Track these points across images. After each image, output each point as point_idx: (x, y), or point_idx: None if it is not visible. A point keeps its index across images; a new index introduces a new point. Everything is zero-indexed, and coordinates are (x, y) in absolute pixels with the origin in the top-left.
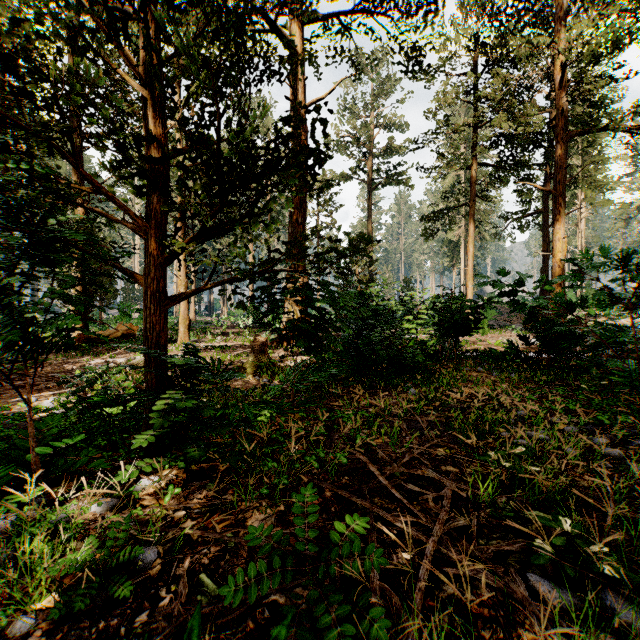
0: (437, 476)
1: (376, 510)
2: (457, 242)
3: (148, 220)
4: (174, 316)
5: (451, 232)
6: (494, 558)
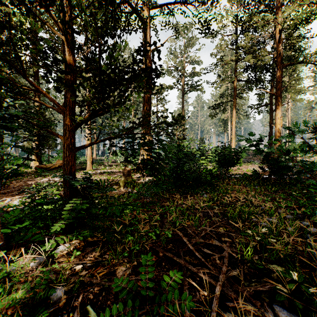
0: (220, 244)
1: (187, 265)
2: (226, 119)
3: (65, 106)
4: (85, 156)
5: (223, 114)
6: (254, 294)
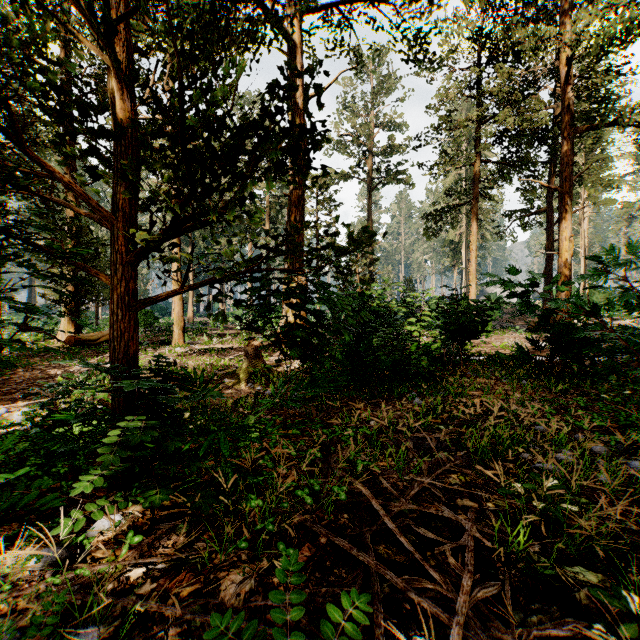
0: (454, 515)
1: (382, 571)
2: (458, 242)
3: (114, 211)
4: (172, 316)
5: (452, 232)
6: None
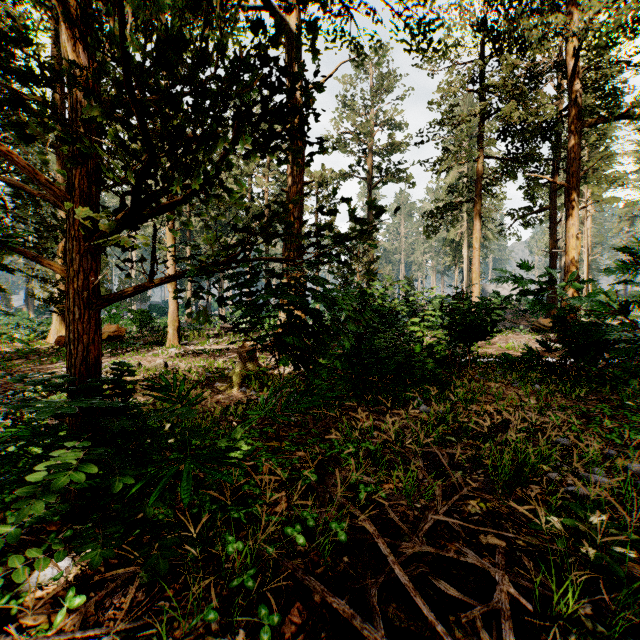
0: (479, 561)
1: None
2: (459, 241)
3: (70, 190)
4: None
5: (453, 231)
6: None
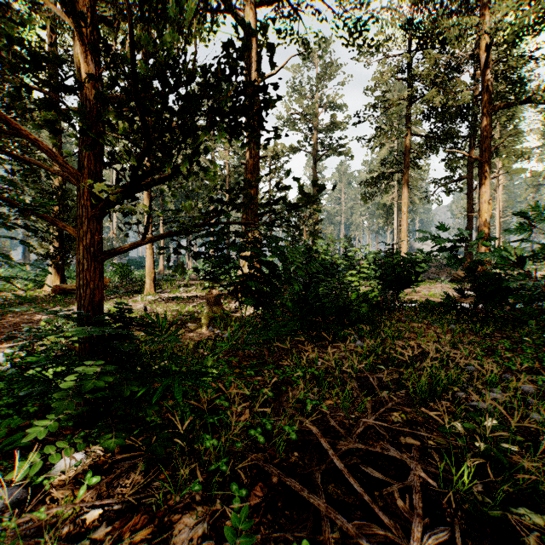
0: (398, 454)
1: (333, 515)
2: (391, 205)
3: (80, 168)
4: None
5: (385, 196)
6: None
